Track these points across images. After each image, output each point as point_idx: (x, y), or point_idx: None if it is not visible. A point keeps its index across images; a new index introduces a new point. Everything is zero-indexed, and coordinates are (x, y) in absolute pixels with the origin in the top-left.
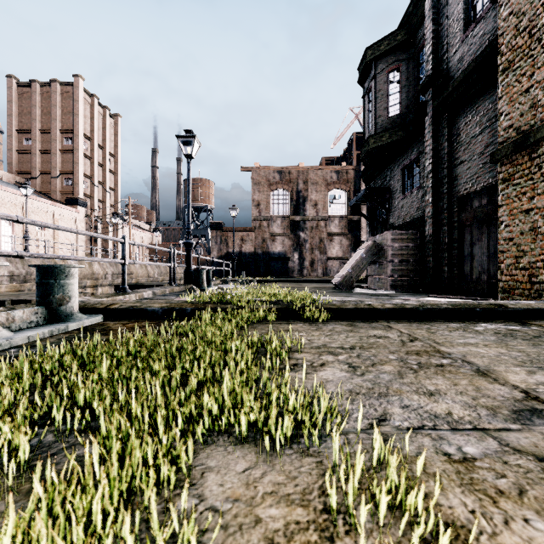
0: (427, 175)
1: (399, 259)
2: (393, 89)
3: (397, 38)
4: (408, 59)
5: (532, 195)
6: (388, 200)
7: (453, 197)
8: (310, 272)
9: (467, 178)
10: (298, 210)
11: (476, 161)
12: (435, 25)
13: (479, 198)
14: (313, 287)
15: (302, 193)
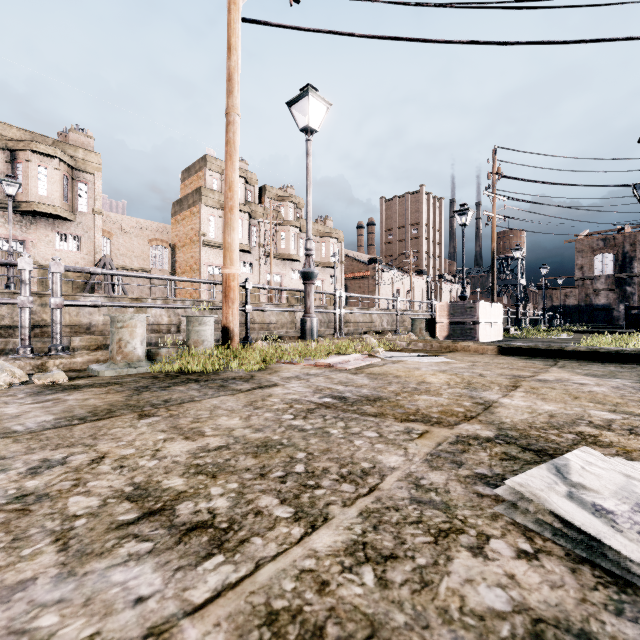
0: None
1: None
2: None
3: None
4: None
5: None
6: None
7: None
8: None
9: None
10: (624, 268)
11: None
12: None
13: None
14: None
15: (628, 254)
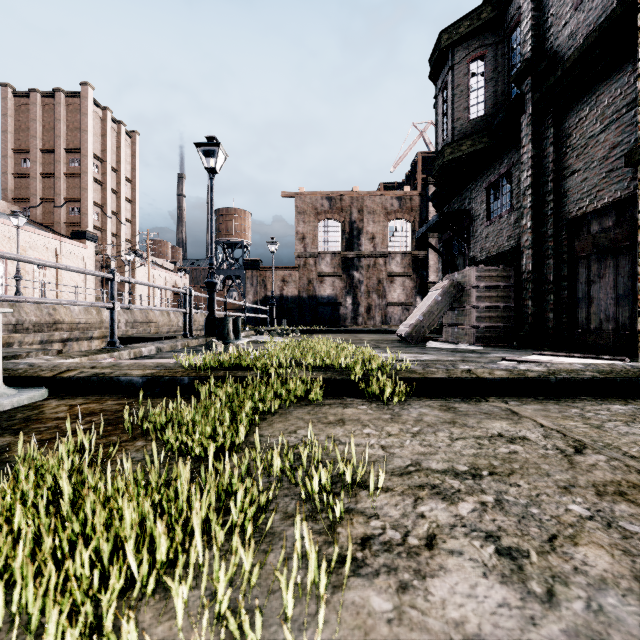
0: (525, 192)
1: (487, 303)
2: (476, 84)
3: (481, 16)
4: (496, 43)
5: None
6: (467, 228)
7: (561, 220)
8: (366, 320)
9: (583, 194)
10: (352, 245)
11: (596, 170)
12: None
13: (601, 219)
14: (372, 340)
15: (356, 224)
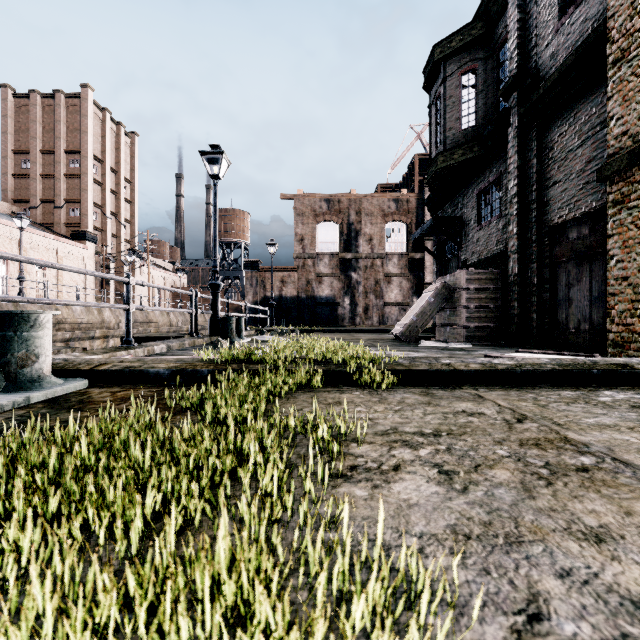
0: (511, 200)
1: (476, 304)
2: (468, 95)
3: (472, 32)
4: (486, 57)
5: None
6: (459, 232)
7: (544, 227)
8: (364, 320)
9: (563, 203)
10: (350, 246)
11: (574, 181)
12: (521, 14)
13: (579, 227)
14: (368, 339)
15: (354, 226)
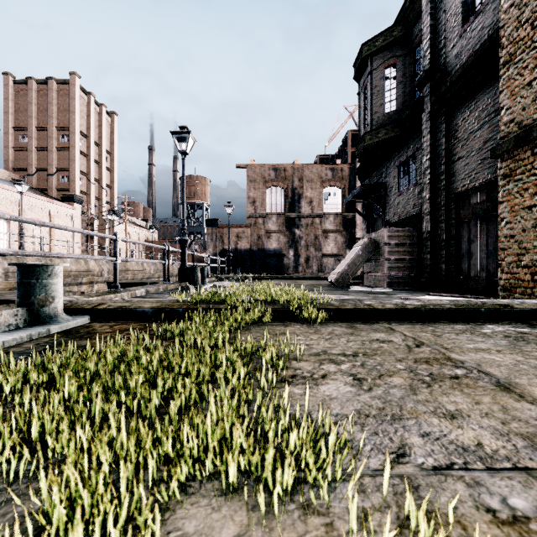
0: (424, 171)
1: (396, 256)
2: (390, 85)
3: (393, 34)
4: (404, 54)
5: (535, 191)
6: (383, 197)
7: (451, 194)
8: (305, 269)
9: (466, 175)
10: (293, 207)
11: (474, 157)
12: (432, 20)
13: (478, 194)
14: (308, 285)
15: (297, 190)
